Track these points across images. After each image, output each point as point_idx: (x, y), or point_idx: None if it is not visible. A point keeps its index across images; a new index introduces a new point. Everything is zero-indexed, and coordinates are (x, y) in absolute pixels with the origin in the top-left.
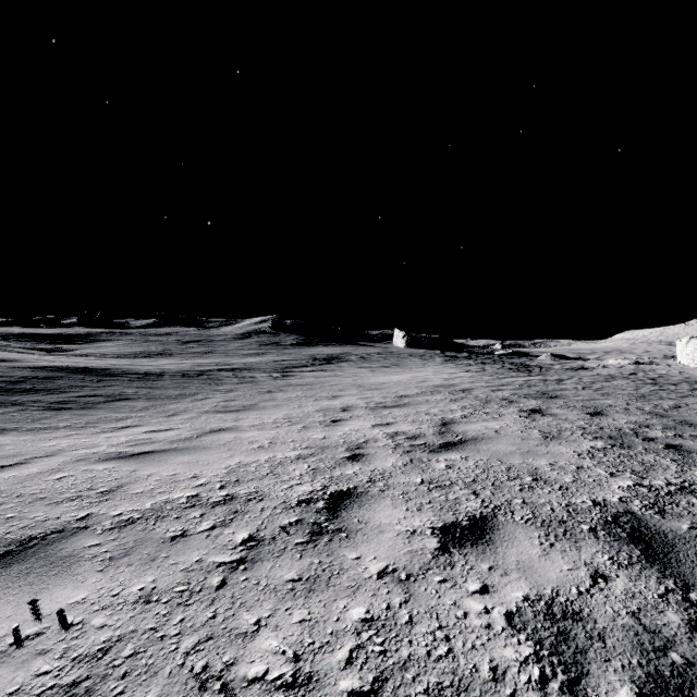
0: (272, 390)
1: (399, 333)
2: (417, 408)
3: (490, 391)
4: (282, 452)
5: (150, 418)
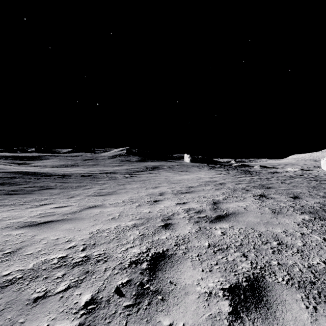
0: (125, 183)
1: (187, 155)
2: (199, 194)
3: (235, 184)
4: (125, 222)
5: (59, 199)
